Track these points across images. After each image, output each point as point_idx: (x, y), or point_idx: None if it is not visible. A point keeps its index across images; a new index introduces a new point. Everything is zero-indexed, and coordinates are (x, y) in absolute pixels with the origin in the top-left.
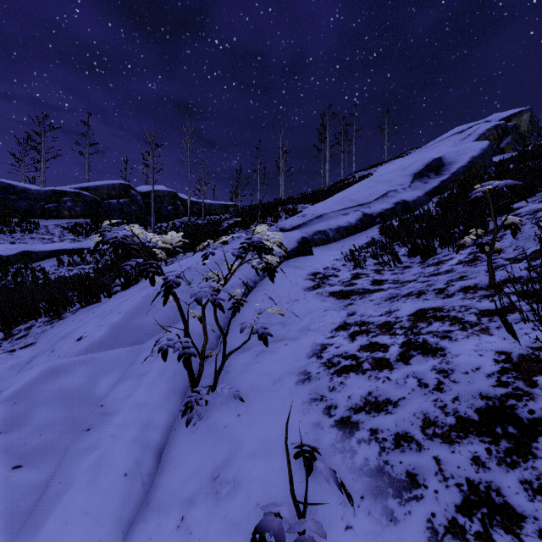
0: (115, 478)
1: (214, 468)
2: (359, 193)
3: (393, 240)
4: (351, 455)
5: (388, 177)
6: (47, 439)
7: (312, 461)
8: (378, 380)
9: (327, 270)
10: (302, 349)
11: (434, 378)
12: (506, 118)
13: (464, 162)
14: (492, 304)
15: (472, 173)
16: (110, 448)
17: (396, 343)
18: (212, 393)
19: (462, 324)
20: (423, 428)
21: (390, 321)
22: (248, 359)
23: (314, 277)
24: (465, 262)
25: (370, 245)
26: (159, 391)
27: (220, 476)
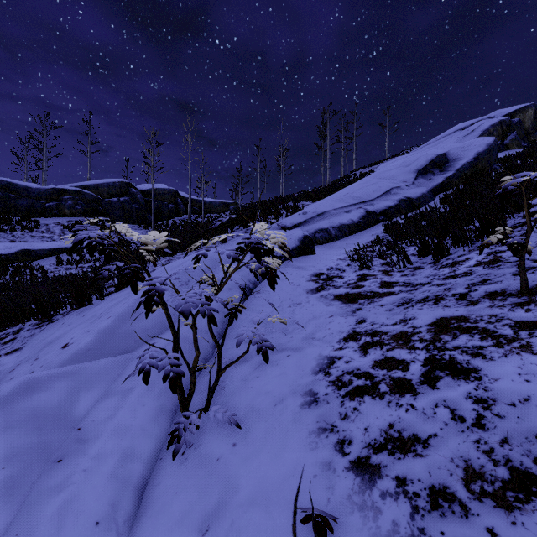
0: (84, 530)
1: (203, 518)
2: (361, 190)
3: (399, 239)
4: (373, 514)
5: (391, 174)
6: (10, 474)
7: (326, 528)
8: (399, 408)
9: (331, 271)
10: (307, 362)
11: (470, 409)
12: (509, 114)
13: (469, 158)
14: (529, 314)
15: (478, 169)
16: (82, 487)
17: (417, 360)
18: (206, 413)
19: (496, 339)
20: (467, 482)
21: (407, 331)
22: (246, 372)
23: (317, 278)
24: (485, 263)
25: (375, 243)
26: (145, 412)
27: (210, 530)
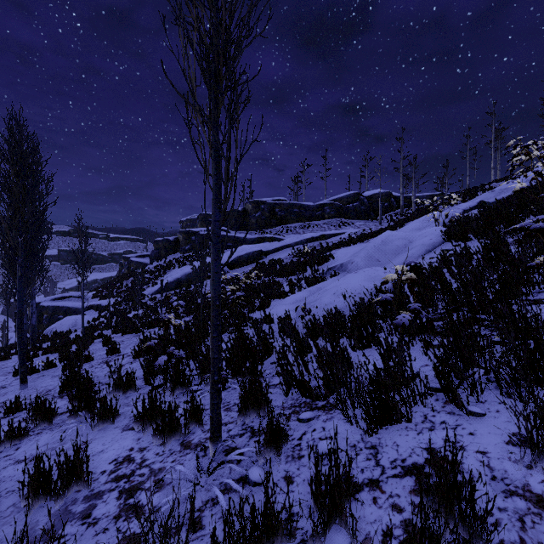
0: None
1: None
2: None
3: None
4: None
5: None
6: None
7: None
8: None
9: None
10: None
11: None
12: None
13: None
14: None
15: None
16: None
17: None
18: None
19: None
20: None
21: None
22: None
23: None
24: None
25: None
26: None
27: None
